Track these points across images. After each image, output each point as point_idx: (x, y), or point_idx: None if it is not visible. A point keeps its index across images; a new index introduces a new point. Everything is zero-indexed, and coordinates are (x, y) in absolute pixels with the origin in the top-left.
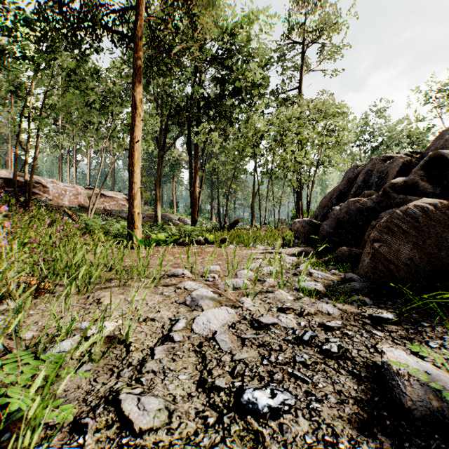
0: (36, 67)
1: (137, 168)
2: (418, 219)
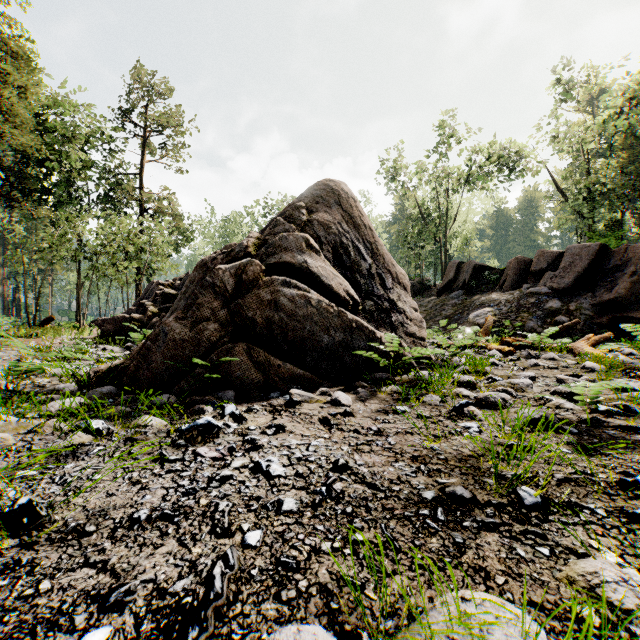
0: None
1: None
2: (117, 320)
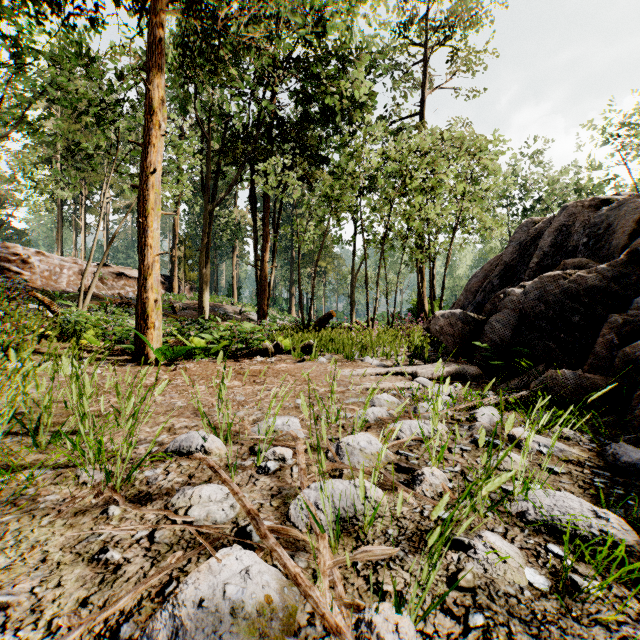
0: None
1: (154, 219)
2: None
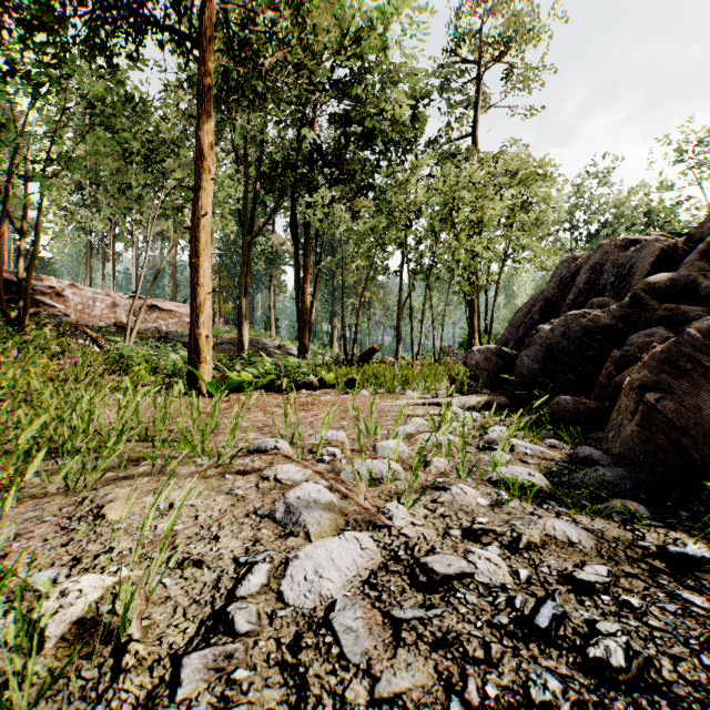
0: (33, 89)
1: (205, 259)
2: None
